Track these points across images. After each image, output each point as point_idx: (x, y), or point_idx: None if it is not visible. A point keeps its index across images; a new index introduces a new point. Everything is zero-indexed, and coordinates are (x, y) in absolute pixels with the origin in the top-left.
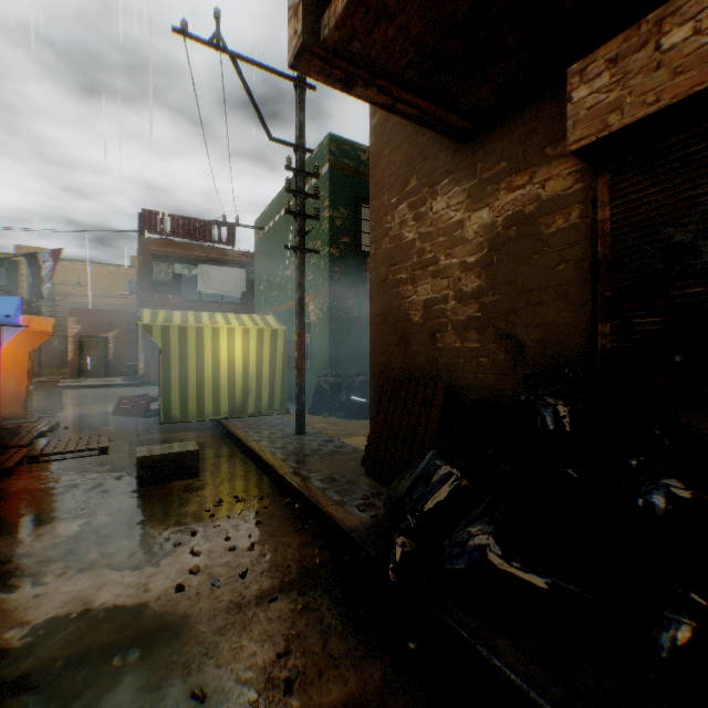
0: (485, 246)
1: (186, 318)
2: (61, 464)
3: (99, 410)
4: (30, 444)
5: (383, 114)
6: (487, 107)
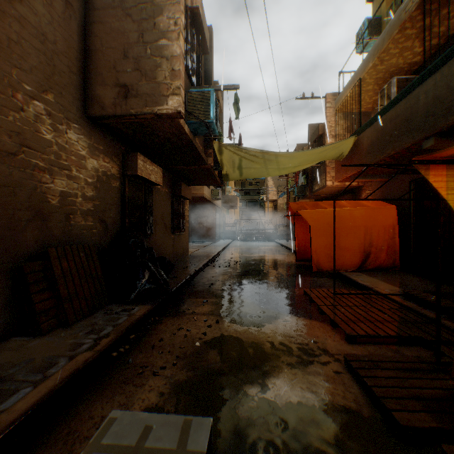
0: (96, 177)
1: None
2: None
3: None
4: None
5: None
6: (110, 125)
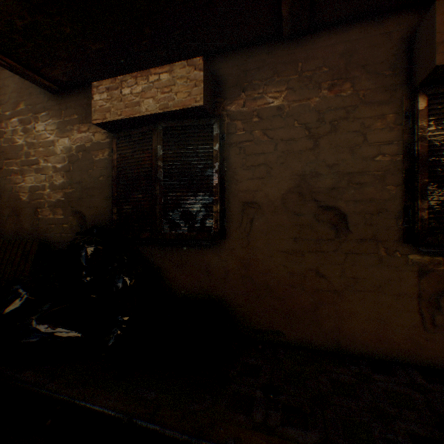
0: (67, 159)
1: None
2: None
3: None
4: None
5: None
6: (64, 81)
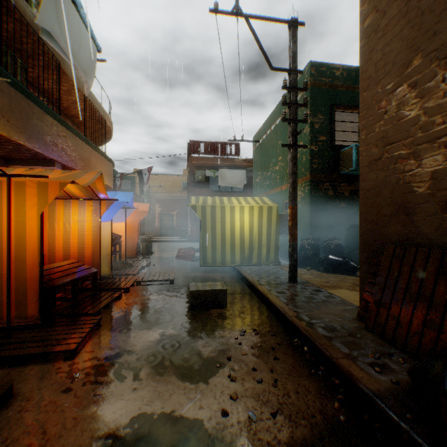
0: None
1: (214, 200)
2: (150, 287)
3: (168, 255)
4: (137, 273)
5: (375, 15)
6: None
